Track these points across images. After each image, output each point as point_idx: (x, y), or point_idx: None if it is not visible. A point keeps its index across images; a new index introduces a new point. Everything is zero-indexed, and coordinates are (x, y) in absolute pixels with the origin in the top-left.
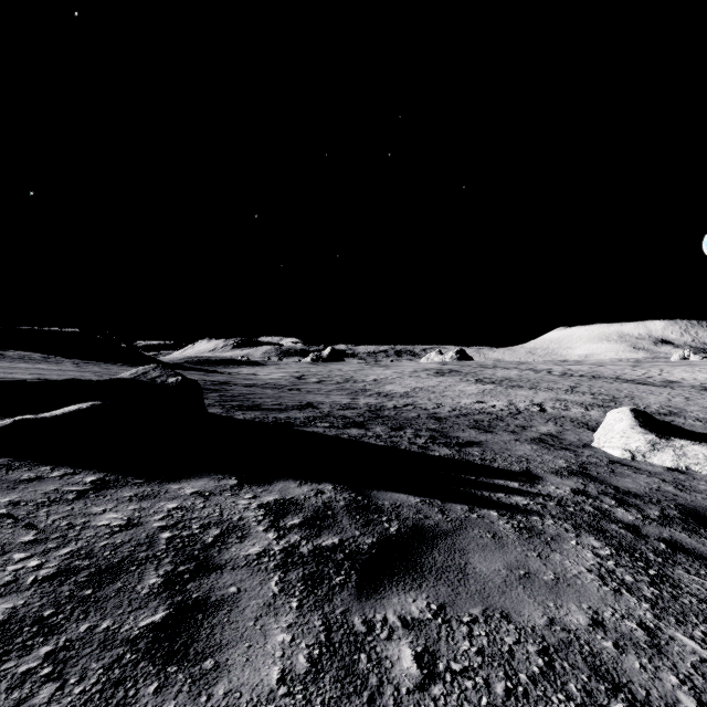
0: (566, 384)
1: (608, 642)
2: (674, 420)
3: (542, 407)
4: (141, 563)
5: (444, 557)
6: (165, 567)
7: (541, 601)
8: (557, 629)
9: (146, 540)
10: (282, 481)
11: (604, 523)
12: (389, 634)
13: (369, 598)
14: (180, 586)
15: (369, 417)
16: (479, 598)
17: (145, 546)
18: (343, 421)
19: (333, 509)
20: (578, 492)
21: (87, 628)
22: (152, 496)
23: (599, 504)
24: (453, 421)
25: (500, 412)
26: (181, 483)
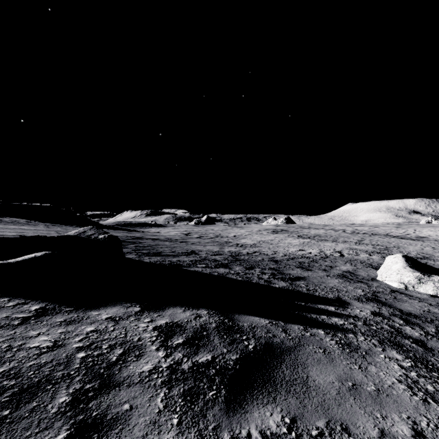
0: (355, 239)
1: None
2: (427, 262)
3: (341, 253)
4: (57, 382)
5: (290, 371)
6: (75, 385)
7: (370, 412)
8: None
9: (64, 360)
10: (172, 307)
11: (400, 338)
12: None
13: (235, 412)
14: (84, 404)
15: (231, 260)
16: (322, 410)
17: (63, 365)
18: (214, 263)
19: (207, 330)
20: (376, 314)
21: None
22: (77, 321)
23: (392, 323)
24: (285, 263)
25: (315, 257)
26: (100, 310)
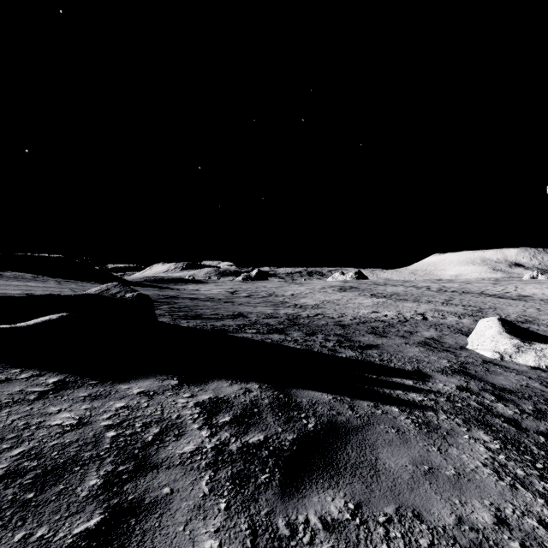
0: (442, 298)
1: (515, 542)
2: (530, 326)
3: (424, 316)
4: (85, 464)
5: (357, 453)
6: (106, 467)
7: (447, 498)
8: (466, 528)
9: (92, 439)
10: (216, 380)
11: (489, 417)
12: (311, 538)
13: (292, 497)
14: (118, 487)
15: (288, 324)
16: (392, 495)
17: (91, 445)
18: (267, 328)
19: (258, 407)
20: (462, 388)
21: (22, 536)
22: (104, 396)
23: (481, 399)
24: (355, 327)
25: (392, 320)
26: (130, 383)
